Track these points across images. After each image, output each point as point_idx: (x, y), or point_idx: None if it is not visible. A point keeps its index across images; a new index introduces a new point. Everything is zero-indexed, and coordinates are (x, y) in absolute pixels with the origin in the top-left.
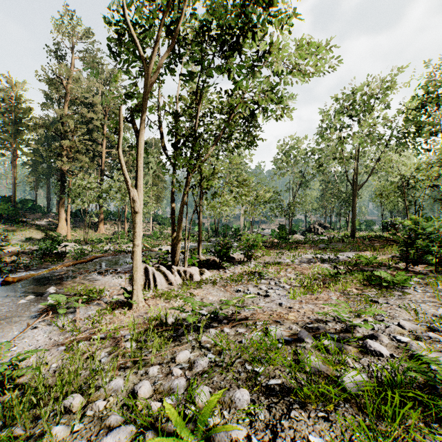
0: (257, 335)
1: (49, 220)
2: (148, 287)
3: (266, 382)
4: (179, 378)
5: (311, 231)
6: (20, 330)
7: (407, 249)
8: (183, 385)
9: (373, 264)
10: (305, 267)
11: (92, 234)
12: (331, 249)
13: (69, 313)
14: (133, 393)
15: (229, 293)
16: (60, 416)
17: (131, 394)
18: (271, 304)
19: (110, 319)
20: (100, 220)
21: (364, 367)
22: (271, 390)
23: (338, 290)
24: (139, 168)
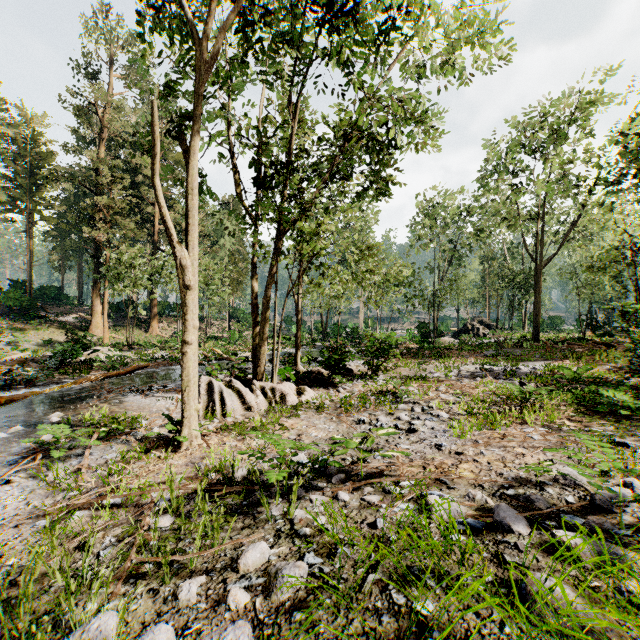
0: (406, 512)
1: (79, 316)
2: (212, 414)
3: None
4: (238, 625)
5: (467, 332)
6: None
7: None
8: None
9: (584, 380)
10: (469, 384)
11: (141, 336)
12: (506, 357)
13: (73, 456)
14: None
15: (346, 426)
16: None
17: None
18: (420, 445)
19: (139, 468)
20: (153, 316)
21: None
22: None
23: (537, 422)
24: (193, 213)
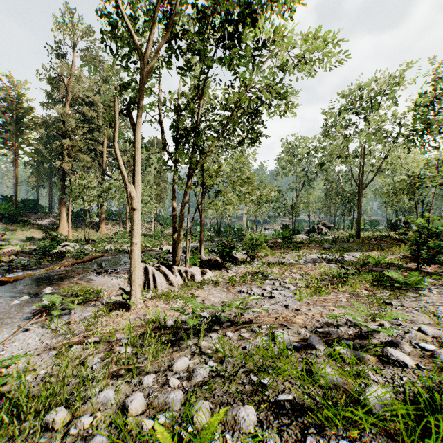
0: (263, 341)
1: (50, 220)
2: (148, 288)
3: (274, 398)
4: (176, 391)
5: (315, 231)
6: (11, 333)
7: (418, 249)
8: (180, 399)
9: (381, 265)
10: (311, 267)
11: (94, 234)
12: (336, 249)
13: (64, 314)
14: (124, 407)
15: (232, 294)
16: (39, 435)
17: (122, 408)
18: (276, 306)
19: (106, 321)
20: (102, 220)
21: (388, 381)
22: (280, 408)
23: (346, 291)
24: (137, 163)
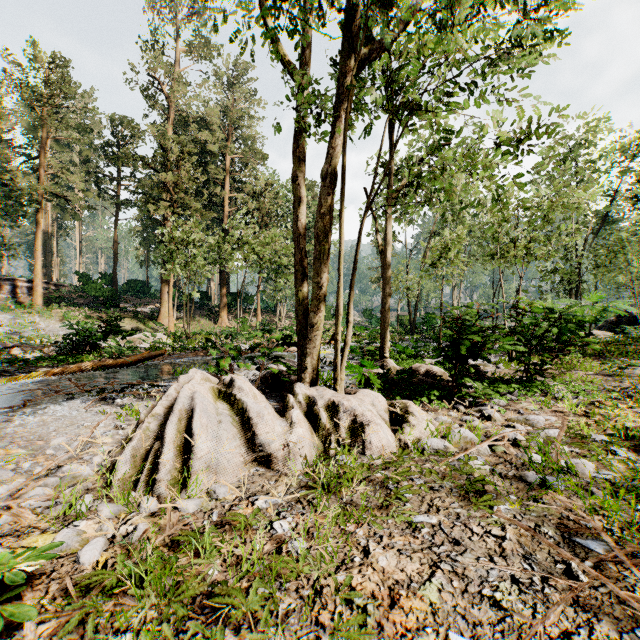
0: None
1: (156, 307)
2: (152, 478)
3: None
4: None
5: (631, 323)
6: None
7: None
8: None
9: None
10: None
11: (210, 327)
12: None
13: None
14: None
15: None
16: None
17: None
18: None
19: None
20: (222, 306)
21: None
22: None
23: None
24: None
